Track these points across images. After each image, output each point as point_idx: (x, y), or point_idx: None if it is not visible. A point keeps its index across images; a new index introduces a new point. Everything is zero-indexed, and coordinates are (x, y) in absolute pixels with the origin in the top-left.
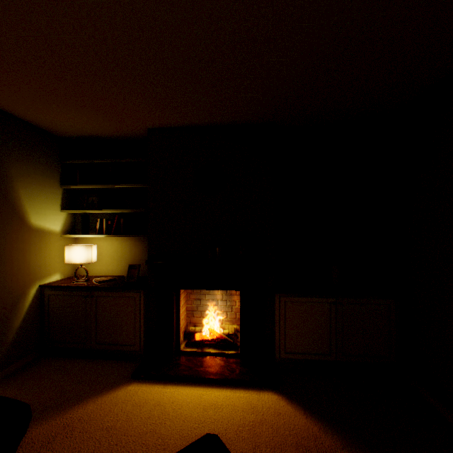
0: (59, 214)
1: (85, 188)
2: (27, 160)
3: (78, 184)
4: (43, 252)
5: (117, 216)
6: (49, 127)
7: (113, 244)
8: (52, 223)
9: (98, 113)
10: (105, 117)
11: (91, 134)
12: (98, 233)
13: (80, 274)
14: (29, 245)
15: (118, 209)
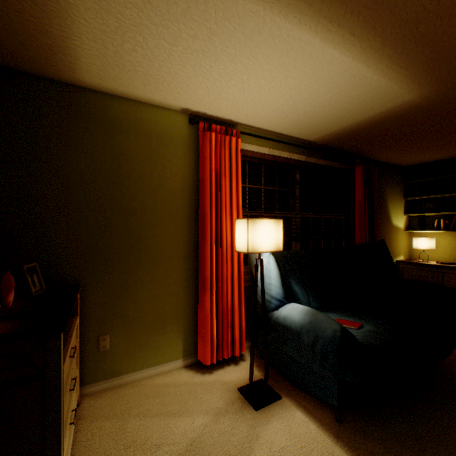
0: (402, 217)
1: (420, 198)
2: (390, 186)
3: (416, 196)
4: (396, 240)
5: (454, 216)
6: (402, 163)
7: (445, 238)
8: (399, 223)
9: (451, 149)
10: (455, 149)
11: (431, 160)
12: (434, 229)
13: (413, 258)
14: (391, 236)
15: (450, 211)
